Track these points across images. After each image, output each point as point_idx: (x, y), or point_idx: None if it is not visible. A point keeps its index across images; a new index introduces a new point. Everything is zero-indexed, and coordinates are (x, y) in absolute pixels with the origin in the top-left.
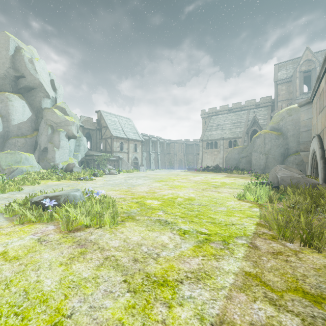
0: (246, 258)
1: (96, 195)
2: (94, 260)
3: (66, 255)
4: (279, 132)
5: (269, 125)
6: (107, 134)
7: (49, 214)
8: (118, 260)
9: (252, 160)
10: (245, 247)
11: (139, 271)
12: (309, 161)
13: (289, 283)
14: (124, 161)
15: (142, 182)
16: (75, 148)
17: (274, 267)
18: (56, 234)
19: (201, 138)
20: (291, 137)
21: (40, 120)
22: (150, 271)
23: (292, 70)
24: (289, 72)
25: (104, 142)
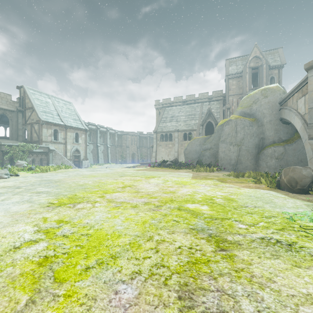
0: None
1: None
2: None
3: None
4: (252, 117)
5: (237, 110)
6: (33, 117)
7: None
8: None
9: (219, 152)
10: None
11: None
12: None
13: None
14: (57, 154)
15: None
16: None
17: None
18: None
19: (156, 129)
20: (268, 124)
21: None
22: None
23: (242, 66)
24: (239, 67)
25: (29, 129)
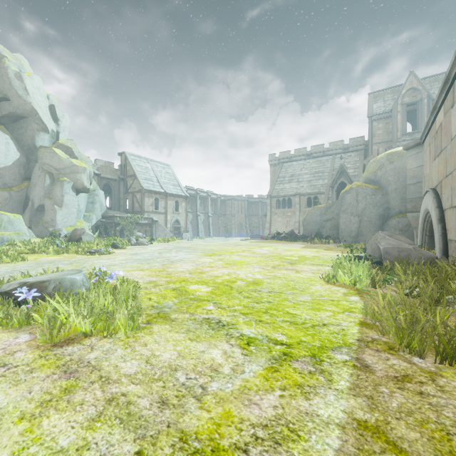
0: (354, 390)
1: (108, 279)
2: (87, 404)
3: (36, 396)
4: (377, 185)
5: (362, 176)
6: (135, 186)
7: (24, 314)
8: (132, 403)
9: (340, 224)
10: (349, 368)
11: (169, 427)
12: (419, 225)
13: (438, 445)
14: (160, 225)
15: (185, 256)
16: (86, 207)
17: (404, 407)
18: (29, 350)
19: (270, 193)
20: (393, 193)
21: (33, 165)
22: (188, 427)
23: (392, 102)
24: (388, 104)
25: (131, 198)
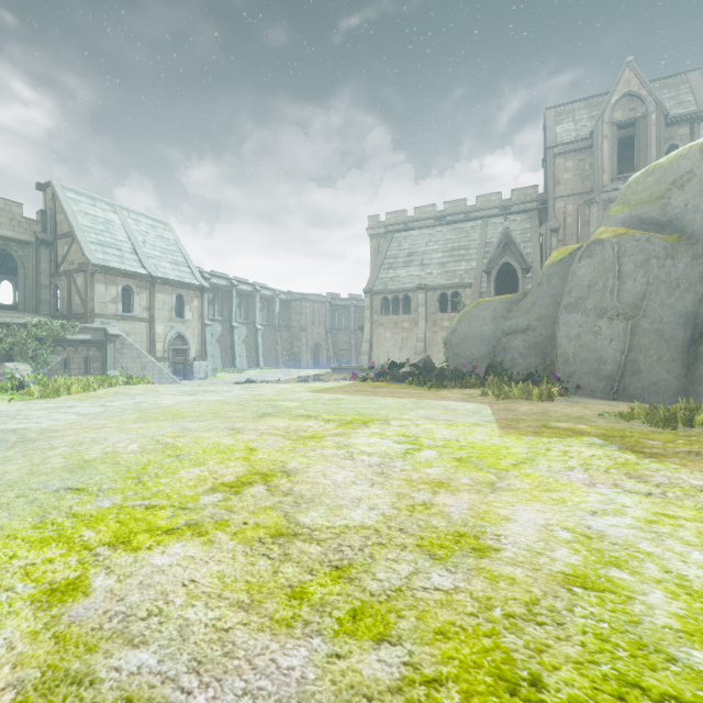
0: None
1: None
2: None
3: None
4: (670, 232)
5: (613, 216)
6: (73, 258)
7: None
8: None
9: (559, 340)
10: None
11: None
12: None
13: None
14: (129, 345)
15: None
16: None
17: None
18: None
19: (370, 285)
20: None
21: None
22: None
23: (589, 122)
24: (582, 125)
25: (65, 286)
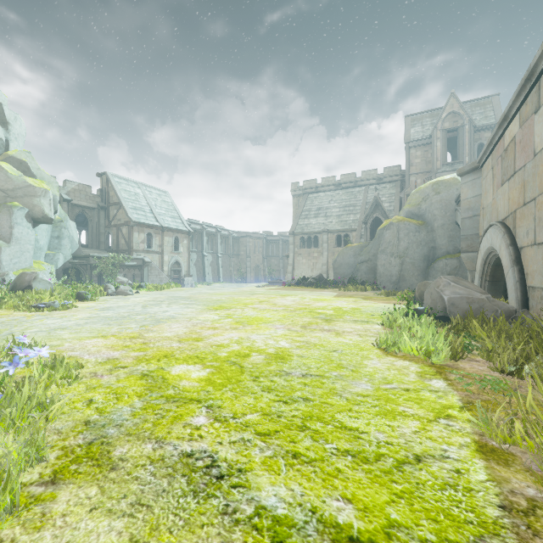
0: None
1: (6, 368)
2: None
3: None
4: (421, 220)
5: (404, 209)
6: (120, 217)
7: None
8: None
9: (378, 266)
10: None
11: None
12: (477, 268)
13: None
14: (154, 268)
15: (179, 312)
16: (50, 243)
17: None
18: None
19: (293, 229)
20: (440, 229)
21: None
22: None
23: (431, 127)
24: (427, 129)
25: (115, 233)
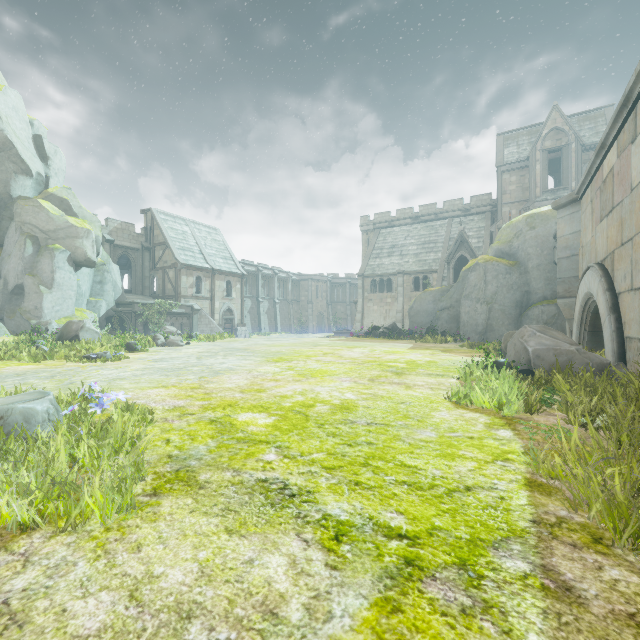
0: None
1: (94, 408)
2: None
3: None
4: (513, 260)
5: (492, 247)
6: (166, 259)
7: None
8: None
9: (461, 314)
10: (536, 596)
11: None
12: (575, 316)
13: None
14: (204, 316)
15: (237, 363)
16: (92, 289)
17: None
18: None
19: (362, 271)
20: (535, 271)
21: (7, 225)
22: None
23: (528, 147)
24: (523, 149)
25: (161, 277)
